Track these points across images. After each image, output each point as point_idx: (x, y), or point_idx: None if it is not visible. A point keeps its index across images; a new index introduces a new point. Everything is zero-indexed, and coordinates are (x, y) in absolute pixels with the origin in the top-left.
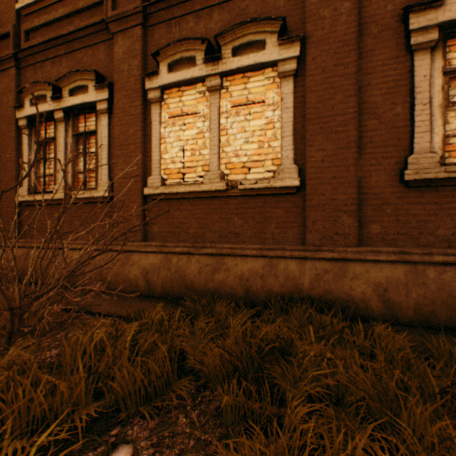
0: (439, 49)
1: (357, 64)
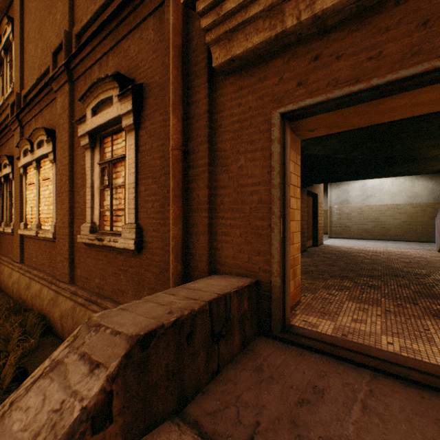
0: (98, 147)
1: (69, 157)
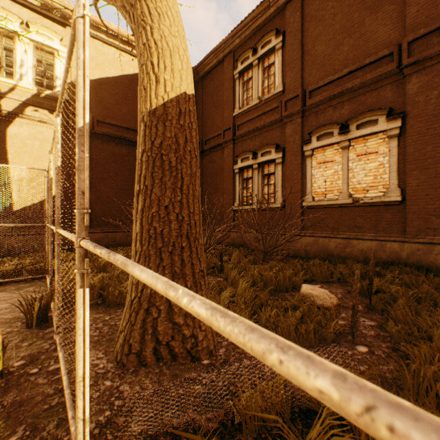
0: None
1: None
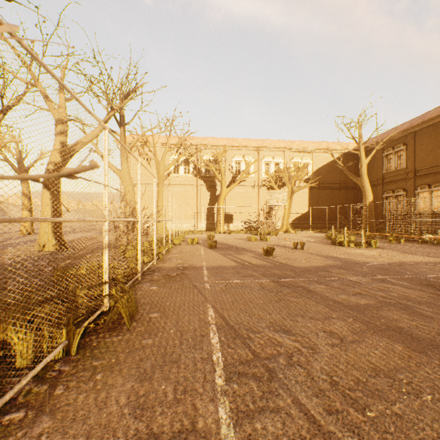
0: None
1: None
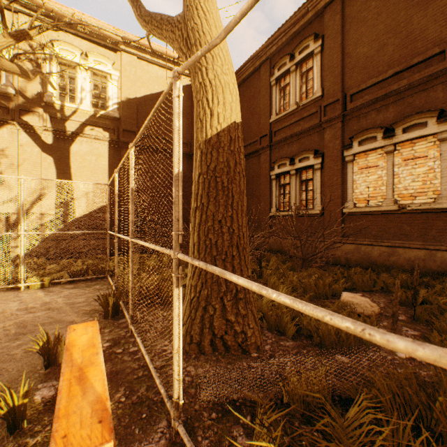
0: None
1: None
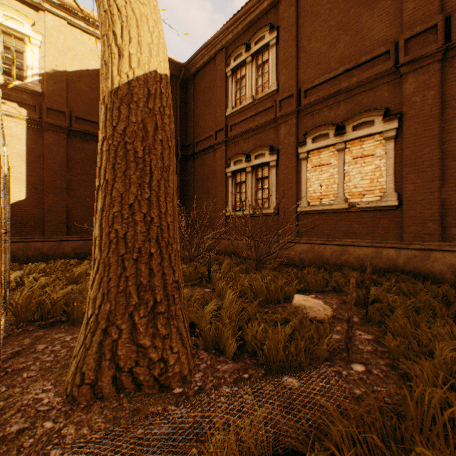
0: None
1: (439, 129)
